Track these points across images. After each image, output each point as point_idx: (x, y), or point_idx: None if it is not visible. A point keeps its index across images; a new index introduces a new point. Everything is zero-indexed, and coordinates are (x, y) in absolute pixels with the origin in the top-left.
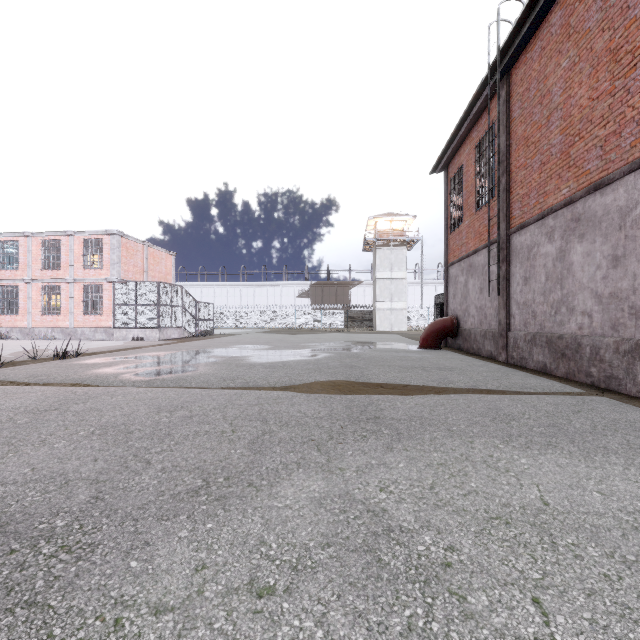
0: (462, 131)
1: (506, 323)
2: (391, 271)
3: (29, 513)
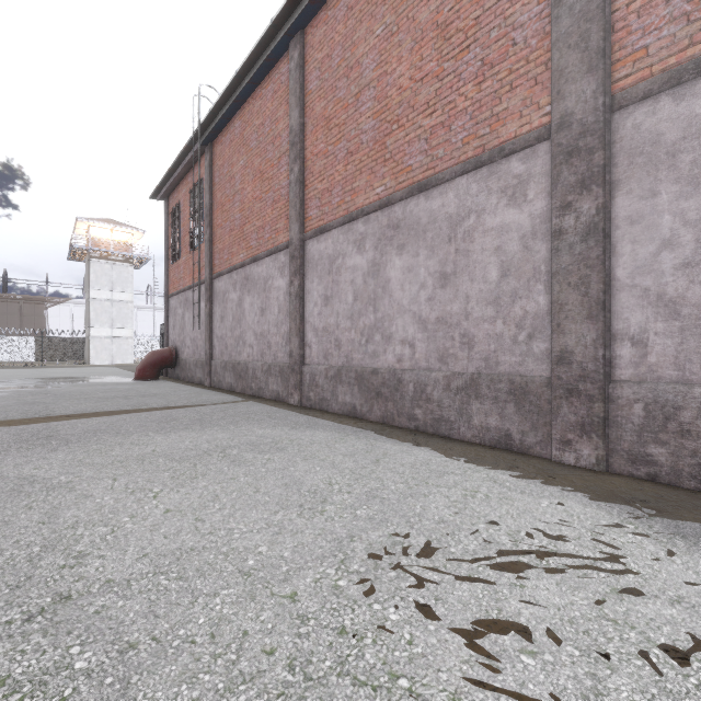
0: (178, 172)
1: (210, 353)
2: (112, 291)
3: None
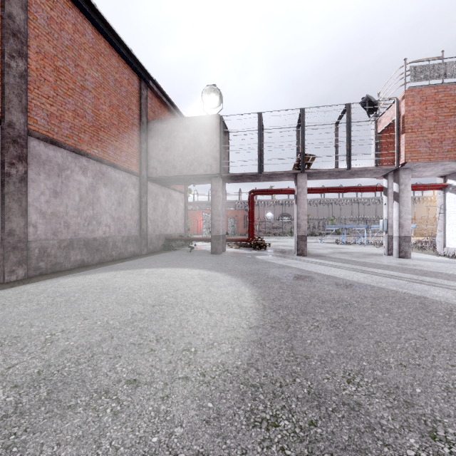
0: None
1: None
2: None
3: None
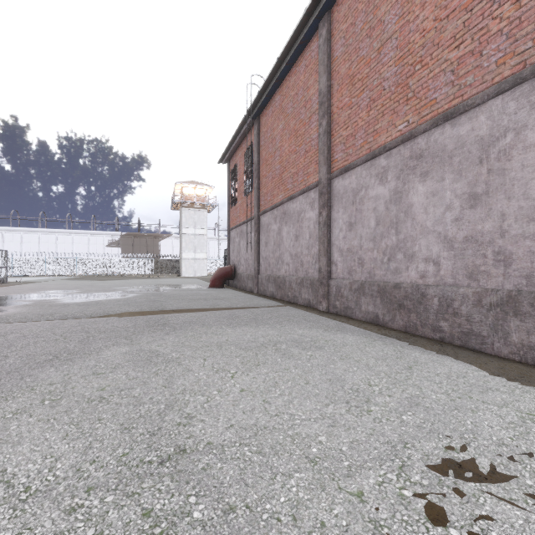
0: (236, 141)
1: (258, 269)
2: (195, 228)
3: None
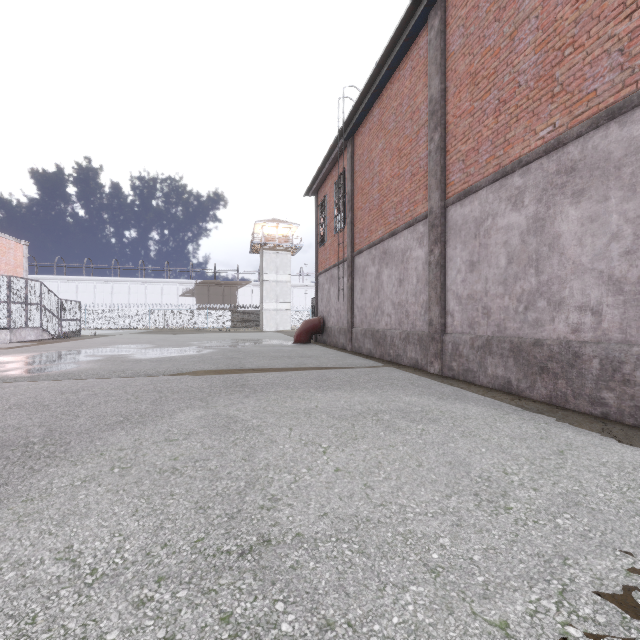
0: (325, 169)
1: (351, 322)
2: (277, 274)
3: (6, 440)
